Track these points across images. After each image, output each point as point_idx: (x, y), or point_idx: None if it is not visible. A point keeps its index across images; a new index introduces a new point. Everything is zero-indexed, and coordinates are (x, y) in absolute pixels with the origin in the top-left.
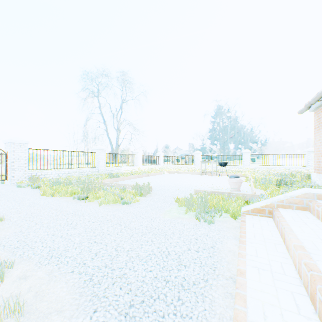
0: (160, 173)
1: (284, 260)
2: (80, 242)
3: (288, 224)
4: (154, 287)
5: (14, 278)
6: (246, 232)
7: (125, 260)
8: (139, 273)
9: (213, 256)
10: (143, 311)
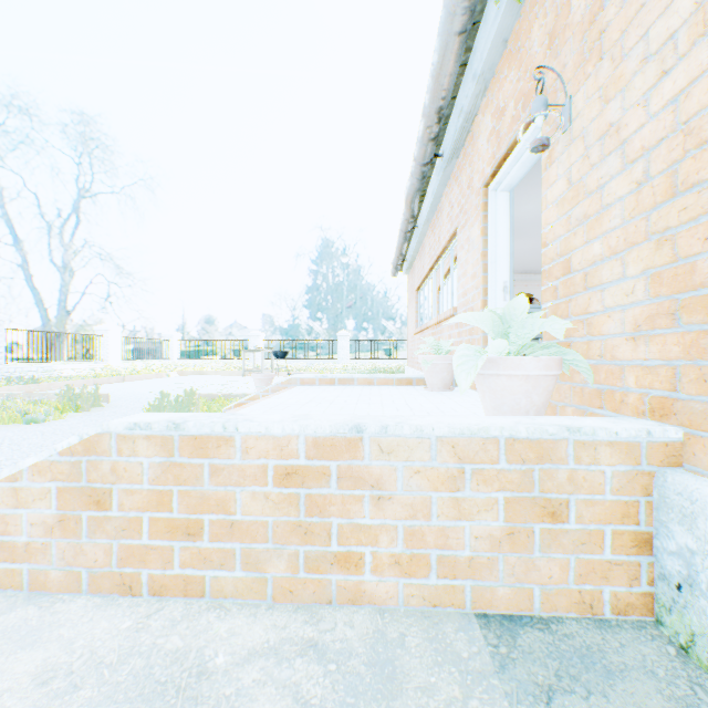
0: (160, 375)
1: None
2: None
3: None
4: None
5: None
6: None
7: None
8: None
9: None
10: None
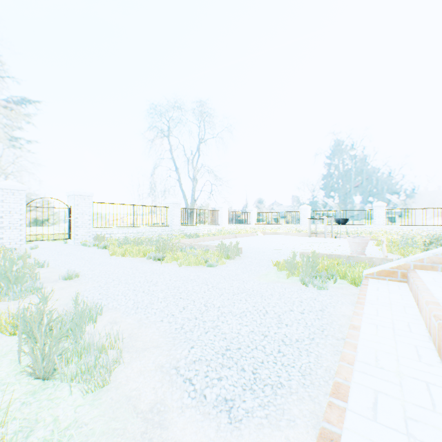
0: (252, 234)
1: (412, 321)
2: (165, 297)
3: (424, 284)
4: (251, 339)
5: (105, 323)
6: (367, 294)
7: (216, 315)
8: (233, 326)
9: (322, 318)
10: (240, 355)
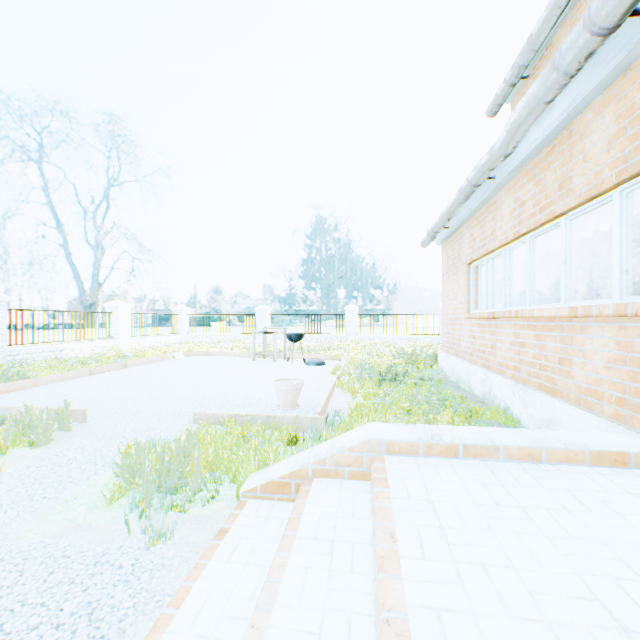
0: (165, 357)
1: None
2: None
3: (286, 563)
4: None
5: None
6: (191, 593)
7: None
8: None
9: None
10: None
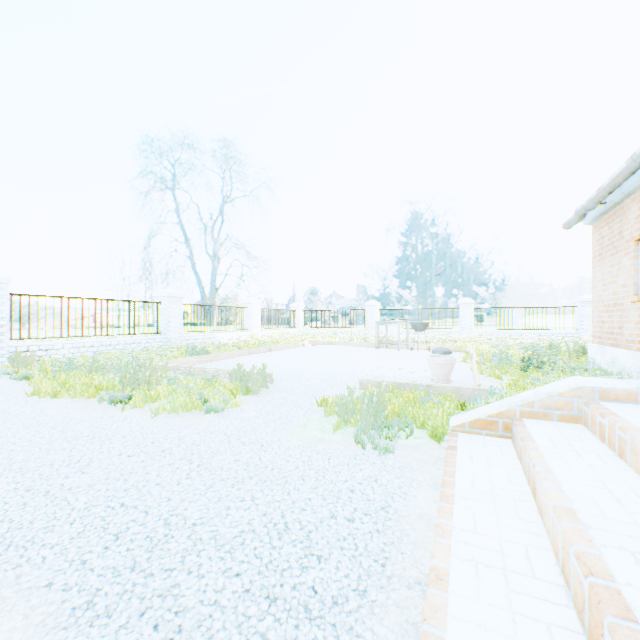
0: (296, 345)
1: (532, 541)
2: (88, 506)
3: (542, 456)
4: (240, 617)
5: None
6: (457, 473)
7: (183, 550)
8: (209, 582)
9: (384, 530)
10: None
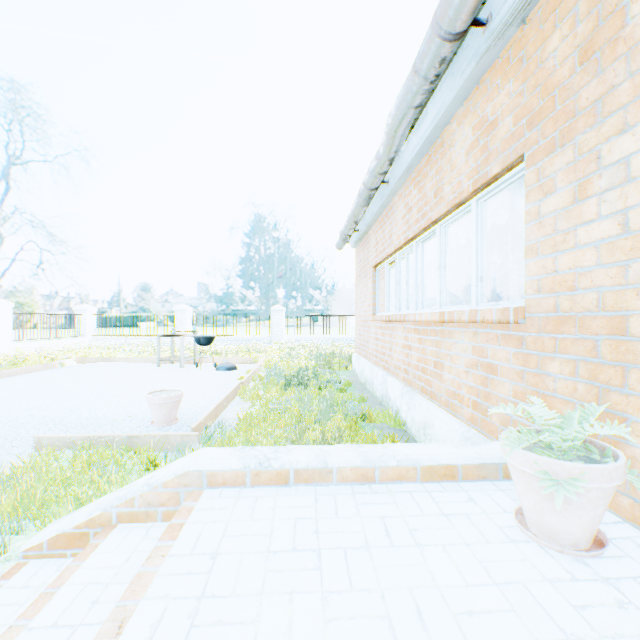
0: (50, 365)
1: None
2: None
3: None
4: None
5: None
6: None
7: None
8: None
9: None
10: None
